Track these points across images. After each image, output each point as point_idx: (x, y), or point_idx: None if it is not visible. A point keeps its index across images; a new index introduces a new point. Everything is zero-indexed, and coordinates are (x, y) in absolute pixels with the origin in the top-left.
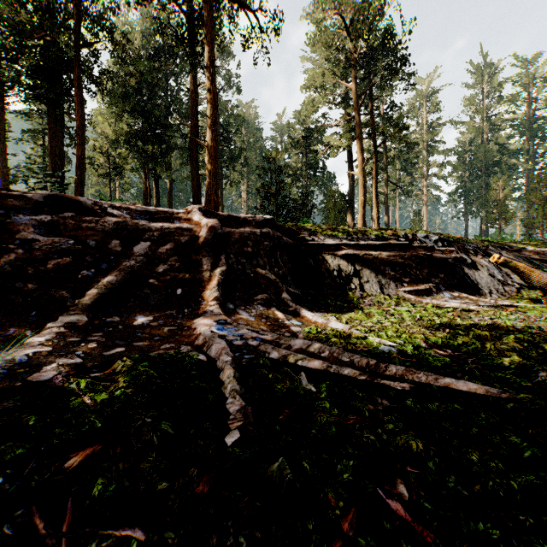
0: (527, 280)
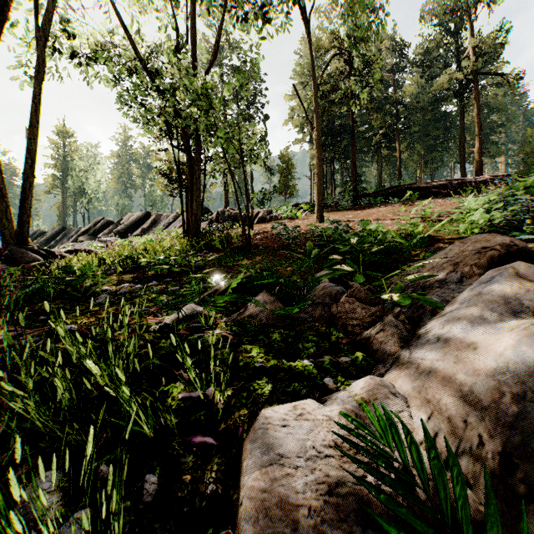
0: None
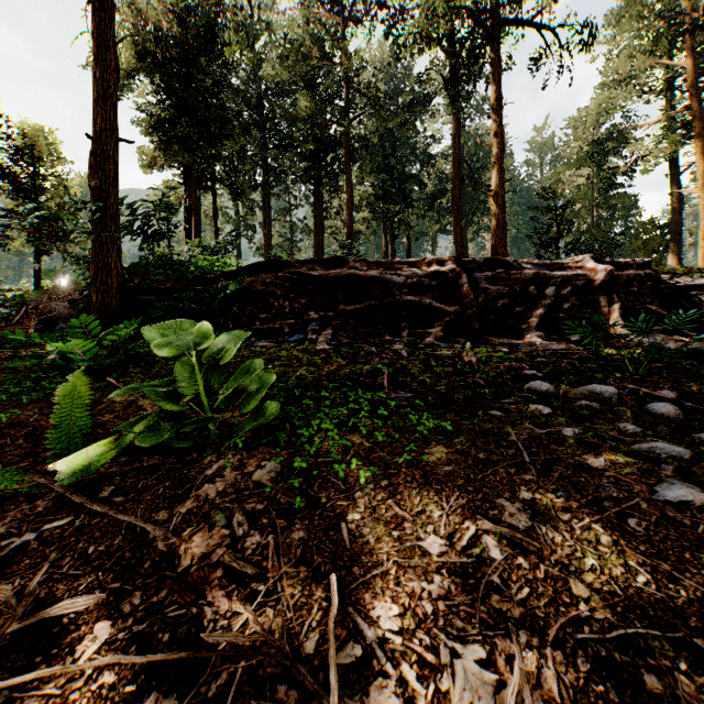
0: None
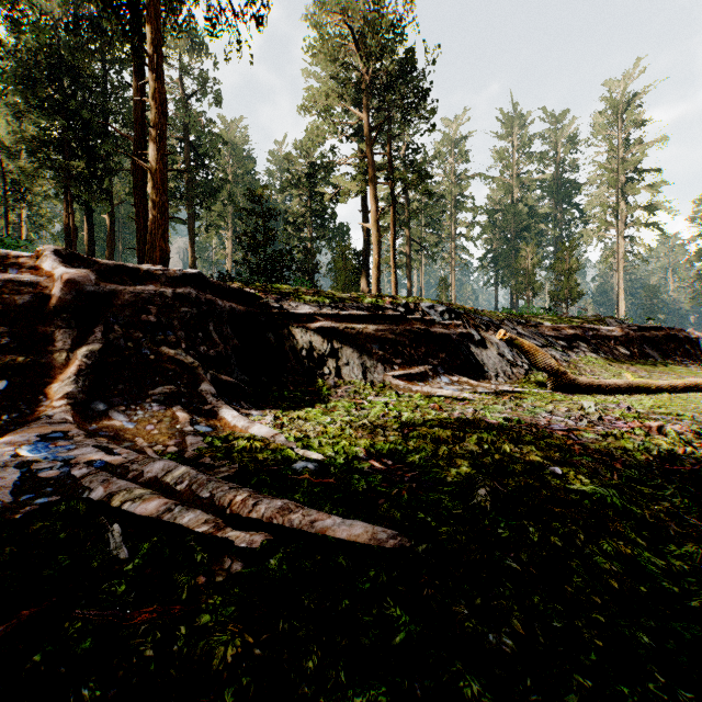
0: (534, 361)
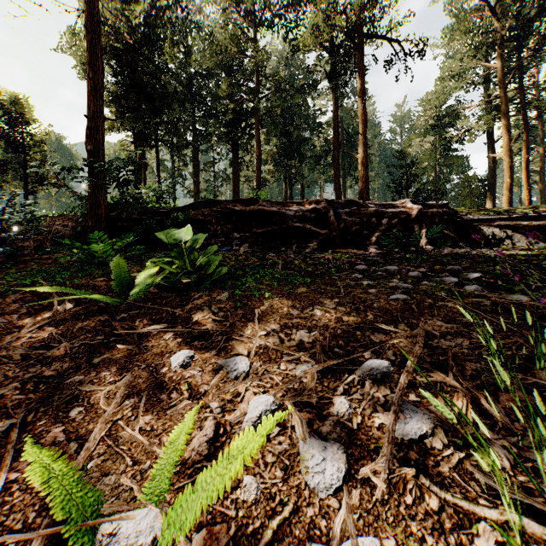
0: None
